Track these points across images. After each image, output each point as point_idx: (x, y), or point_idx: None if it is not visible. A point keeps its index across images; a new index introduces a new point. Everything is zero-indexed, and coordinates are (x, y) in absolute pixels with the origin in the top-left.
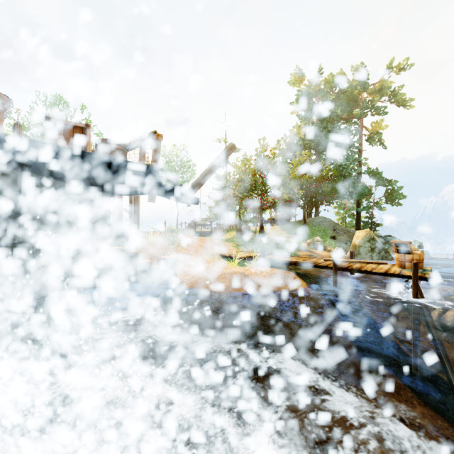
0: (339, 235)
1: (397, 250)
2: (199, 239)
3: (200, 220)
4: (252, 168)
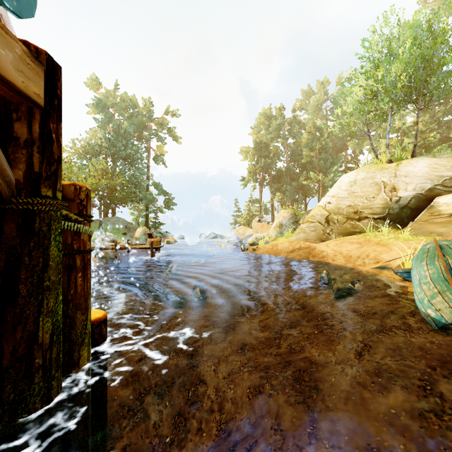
0: (130, 232)
1: (149, 237)
2: None
3: None
4: None
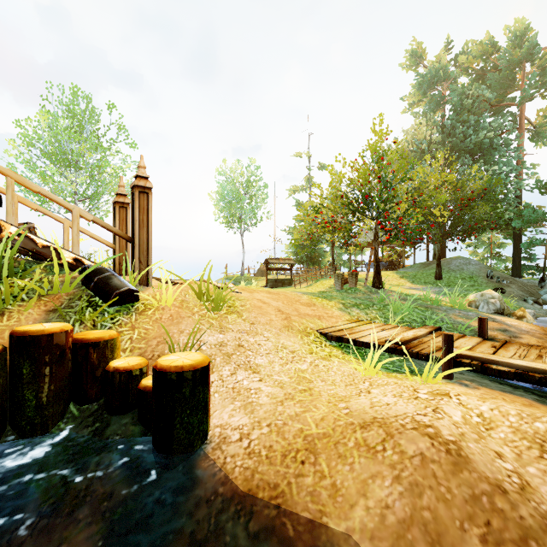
0: (502, 285)
1: None
2: (274, 294)
3: (274, 263)
4: (366, 169)
